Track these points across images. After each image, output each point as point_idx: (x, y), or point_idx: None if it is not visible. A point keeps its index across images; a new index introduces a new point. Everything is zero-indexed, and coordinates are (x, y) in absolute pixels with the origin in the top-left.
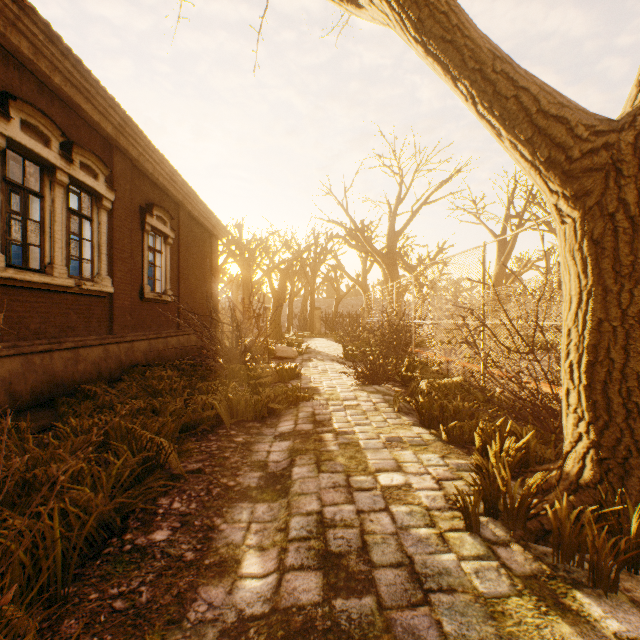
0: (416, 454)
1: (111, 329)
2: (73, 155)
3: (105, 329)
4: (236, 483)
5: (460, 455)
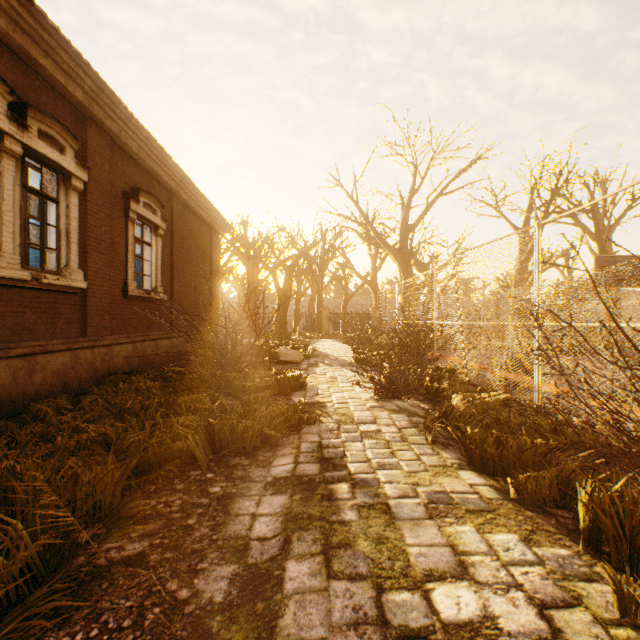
0: (482, 533)
1: (84, 331)
2: (28, 120)
3: (76, 331)
4: (191, 593)
5: (551, 534)
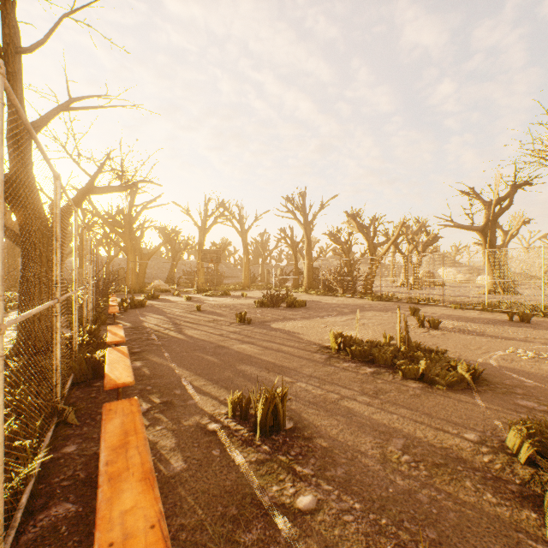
0: None
1: None
2: None
3: None
4: None
5: None
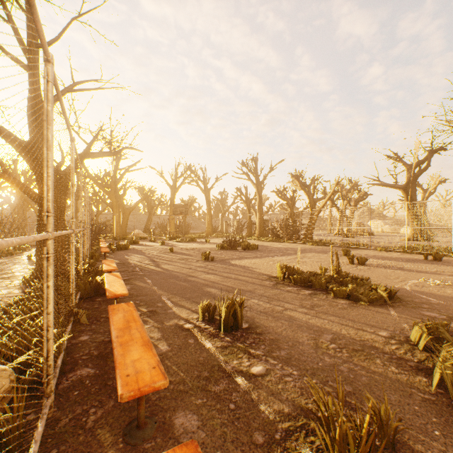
0: None
1: None
2: None
3: None
4: None
5: None
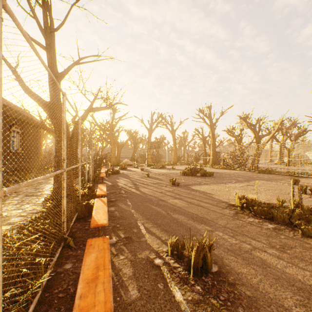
0: None
1: None
2: None
3: None
4: None
5: None
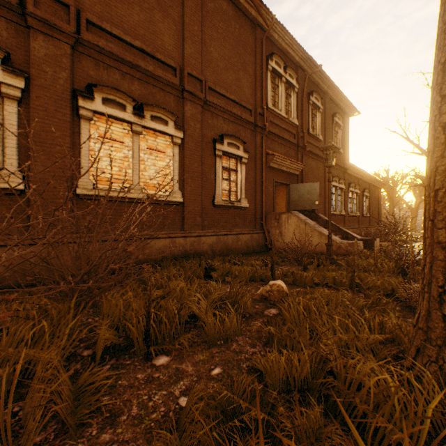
0: None
1: (358, 224)
2: (355, 187)
3: (357, 224)
4: None
5: None
